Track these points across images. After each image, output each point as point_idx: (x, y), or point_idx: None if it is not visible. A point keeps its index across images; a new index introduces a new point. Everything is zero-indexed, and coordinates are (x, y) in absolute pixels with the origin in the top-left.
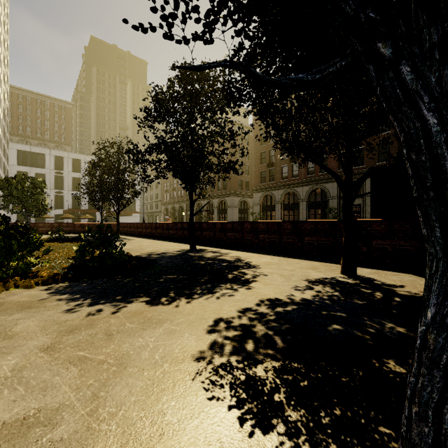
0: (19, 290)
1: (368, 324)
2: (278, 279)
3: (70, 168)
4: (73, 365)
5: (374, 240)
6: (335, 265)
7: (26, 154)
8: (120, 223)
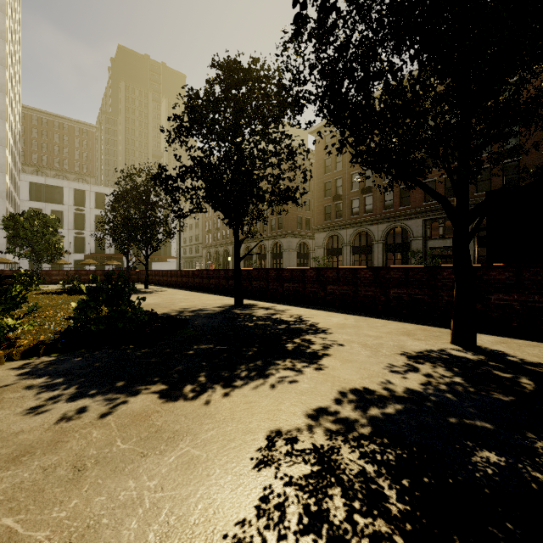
0: None
1: (542, 449)
2: (360, 352)
3: (92, 204)
4: None
5: (494, 294)
6: (437, 329)
7: (41, 187)
8: (150, 270)
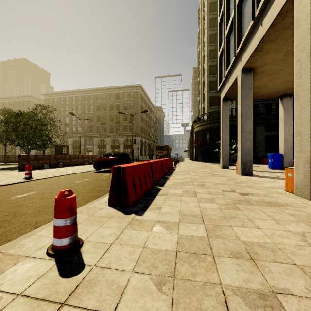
0: None
1: None
2: None
3: None
4: None
5: None
6: None
7: None
8: None
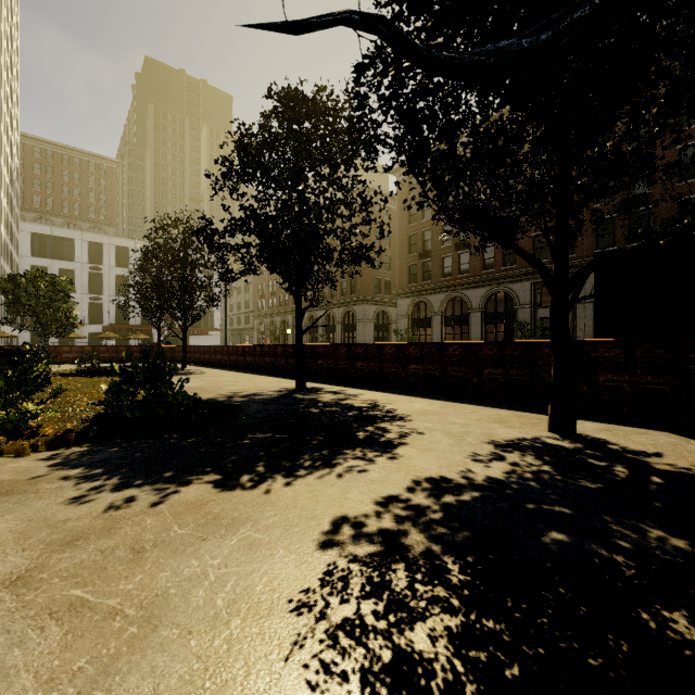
0: (2, 460)
1: (615, 531)
2: (442, 441)
3: (113, 261)
4: (56, 621)
5: (602, 374)
6: (536, 416)
7: (46, 239)
8: (188, 346)
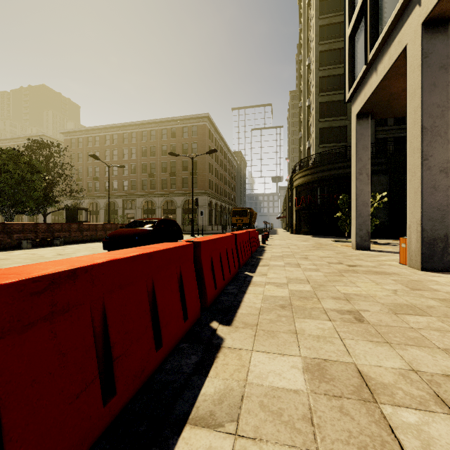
0: None
1: None
2: None
3: None
4: None
5: None
6: None
7: None
8: None
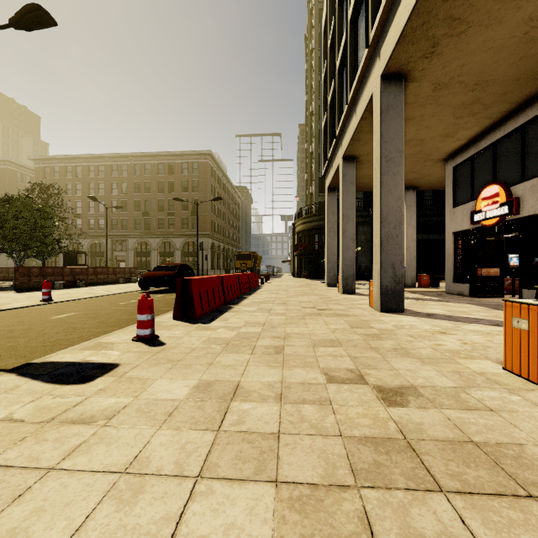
0: None
1: None
2: None
3: None
4: None
5: None
6: None
7: None
8: None
